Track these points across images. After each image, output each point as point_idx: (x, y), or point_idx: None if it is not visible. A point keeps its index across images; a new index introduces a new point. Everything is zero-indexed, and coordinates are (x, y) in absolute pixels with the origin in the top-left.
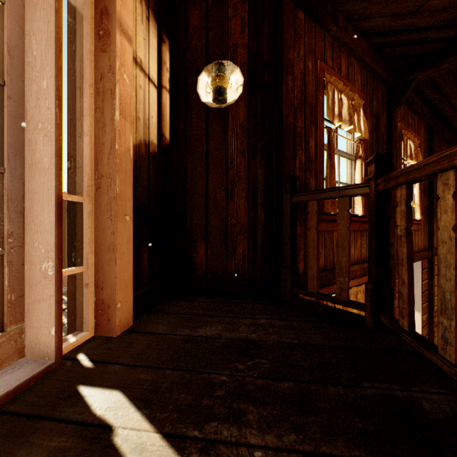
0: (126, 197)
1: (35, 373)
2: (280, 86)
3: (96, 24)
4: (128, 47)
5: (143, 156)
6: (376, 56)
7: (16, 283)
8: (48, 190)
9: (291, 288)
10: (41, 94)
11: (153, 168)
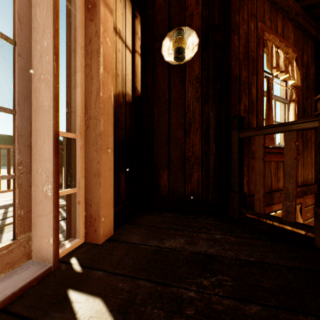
0: (108, 134)
1: (36, 275)
2: (229, 43)
3: (85, 0)
4: (110, 17)
5: (121, 104)
6: (307, 16)
7: (24, 201)
8: (48, 127)
9: (239, 208)
10: (43, 52)
11: (129, 113)
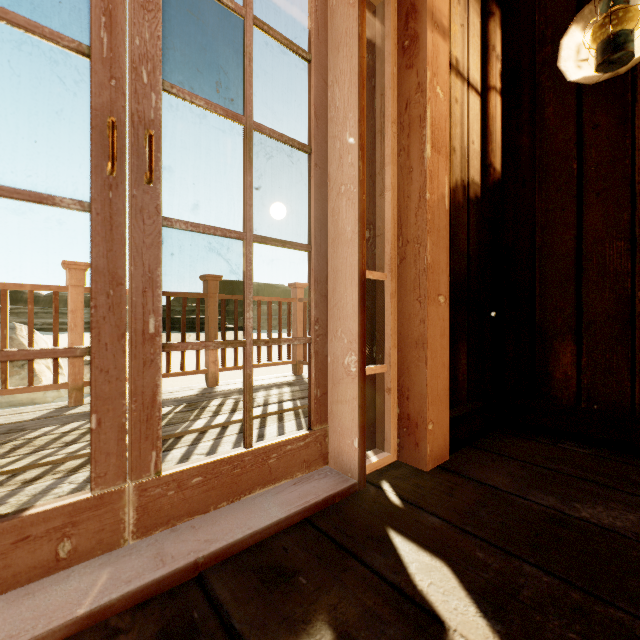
0: (438, 268)
1: (339, 489)
2: None
3: (399, 36)
4: (442, 45)
5: (460, 206)
6: None
7: (320, 377)
8: (350, 266)
9: None
10: (344, 150)
11: (474, 222)
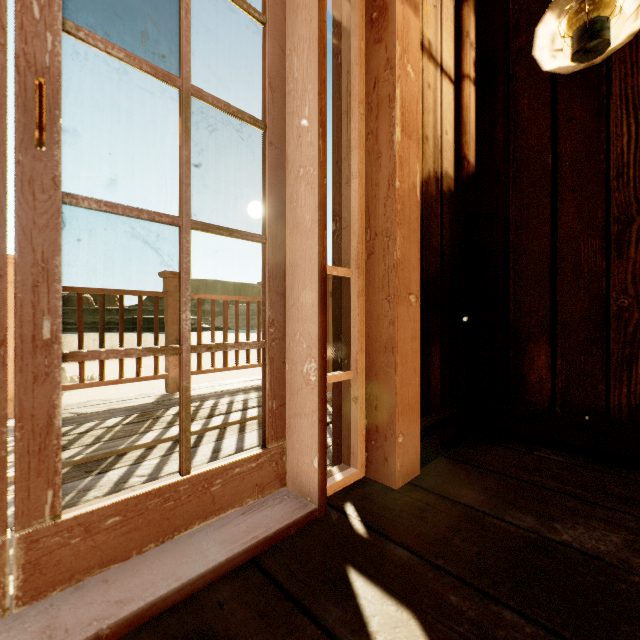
0: (409, 264)
1: (295, 517)
2: None
3: (367, 8)
4: (413, 20)
5: (433, 199)
6: None
7: (276, 387)
8: (310, 260)
9: None
10: (303, 128)
11: (448, 217)
